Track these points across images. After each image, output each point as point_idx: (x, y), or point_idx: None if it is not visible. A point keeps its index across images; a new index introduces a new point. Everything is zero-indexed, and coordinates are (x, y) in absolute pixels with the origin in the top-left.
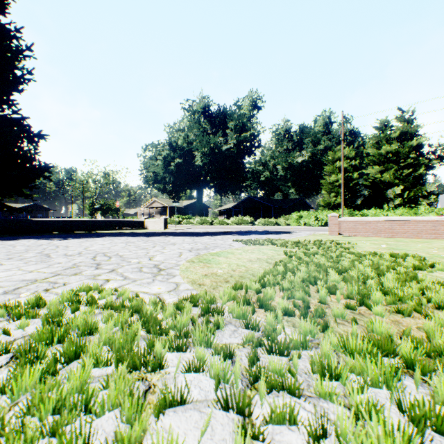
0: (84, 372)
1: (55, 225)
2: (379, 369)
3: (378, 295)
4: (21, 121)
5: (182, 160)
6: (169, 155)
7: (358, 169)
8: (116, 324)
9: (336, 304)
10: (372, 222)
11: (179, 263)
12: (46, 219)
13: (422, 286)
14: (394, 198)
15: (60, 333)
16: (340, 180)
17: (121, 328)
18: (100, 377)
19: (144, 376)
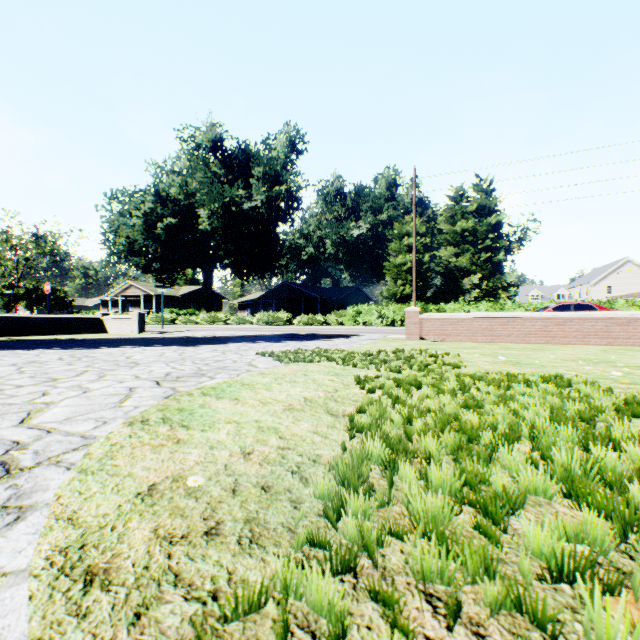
0: None
1: None
2: None
3: None
4: None
5: (177, 220)
6: (155, 211)
7: (429, 250)
8: None
9: None
10: (466, 320)
11: (96, 435)
12: None
13: None
14: (471, 289)
15: None
16: (409, 263)
17: None
18: None
19: None
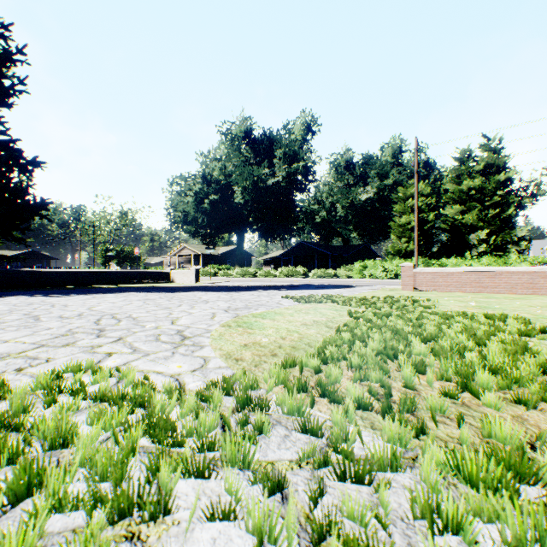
0: (27, 535)
1: (56, 278)
2: (526, 517)
3: (486, 377)
4: (10, 143)
5: (218, 197)
6: (202, 190)
7: (434, 209)
8: (108, 427)
9: (428, 389)
10: (455, 273)
11: (210, 329)
12: (44, 270)
13: (543, 361)
14: (478, 244)
15: (12, 447)
16: (413, 222)
17: (113, 435)
18: (62, 533)
19: (136, 530)
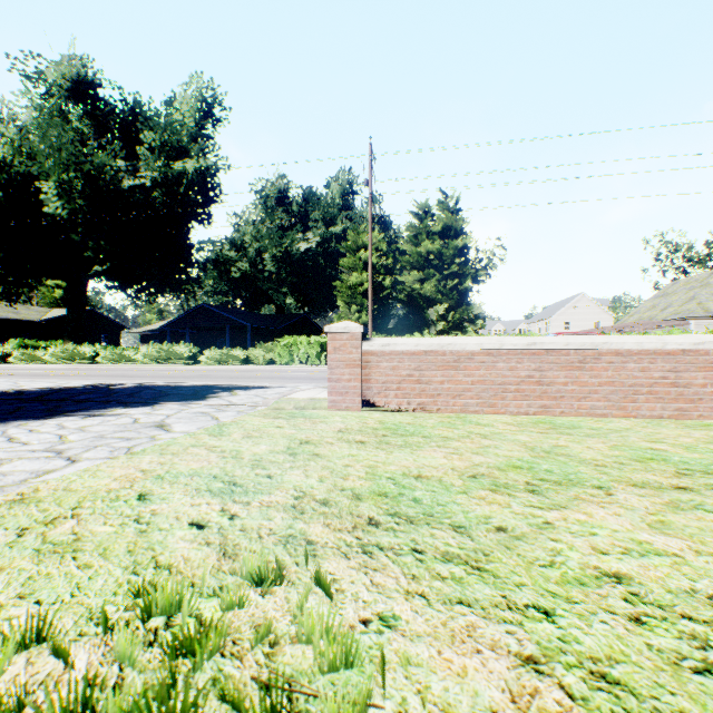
0: None
1: None
2: None
3: None
4: None
5: (0, 195)
6: None
7: (391, 273)
8: None
9: None
10: (480, 356)
11: None
12: None
13: None
14: (437, 321)
15: None
16: (366, 283)
17: None
18: None
19: None
